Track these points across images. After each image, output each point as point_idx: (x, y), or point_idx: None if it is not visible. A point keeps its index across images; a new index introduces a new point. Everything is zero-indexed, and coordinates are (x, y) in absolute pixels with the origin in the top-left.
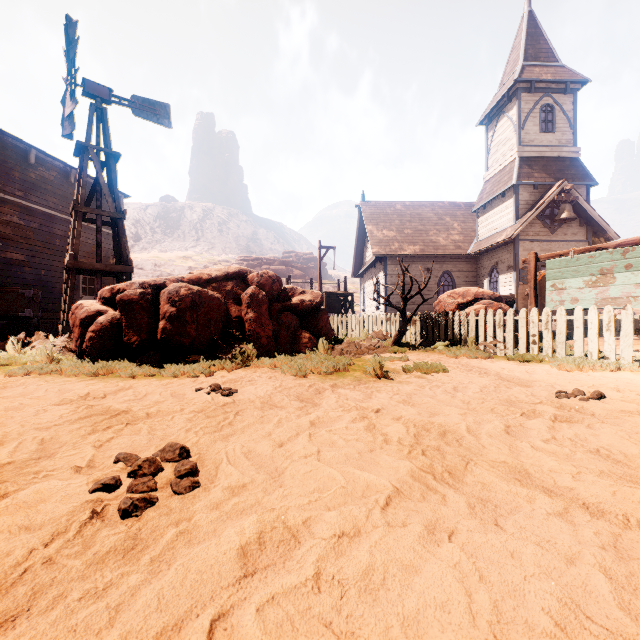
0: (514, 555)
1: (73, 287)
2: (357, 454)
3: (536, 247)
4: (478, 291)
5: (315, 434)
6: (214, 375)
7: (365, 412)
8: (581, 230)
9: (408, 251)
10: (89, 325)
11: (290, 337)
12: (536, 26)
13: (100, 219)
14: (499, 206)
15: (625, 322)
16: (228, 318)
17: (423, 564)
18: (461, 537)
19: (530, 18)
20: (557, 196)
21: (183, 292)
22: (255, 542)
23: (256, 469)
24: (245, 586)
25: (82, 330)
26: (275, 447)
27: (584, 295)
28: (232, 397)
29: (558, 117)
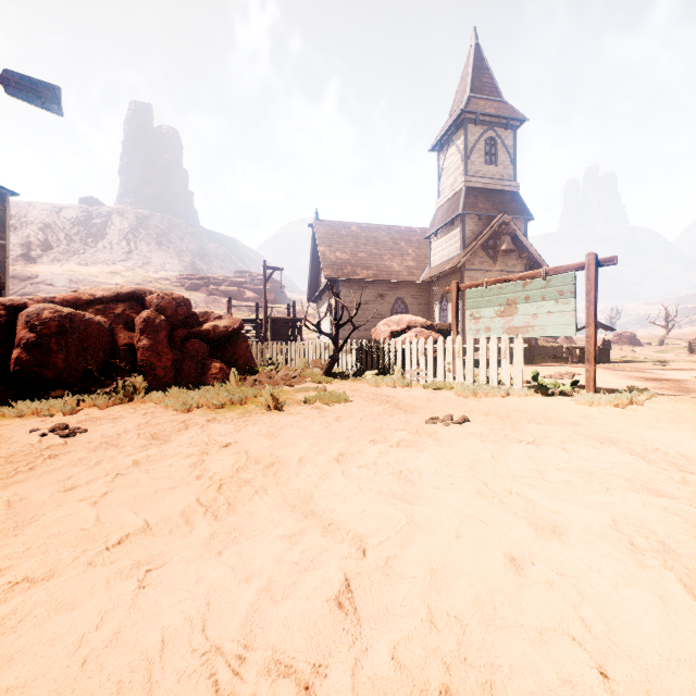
0: (200, 580)
1: None
2: (152, 493)
3: (481, 276)
4: (411, 319)
5: (128, 474)
6: (78, 413)
7: (208, 447)
8: (520, 262)
9: (361, 276)
10: None
11: (196, 367)
12: (482, 60)
13: None
14: (448, 234)
15: (517, 350)
16: (115, 346)
17: (87, 601)
18: (167, 568)
19: (477, 51)
20: (498, 228)
21: (47, 315)
22: None
23: (5, 519)
24: None
25: None
26: (56, 492)
27: (495, 324)
28: (72, 438)
29: (501, 151)
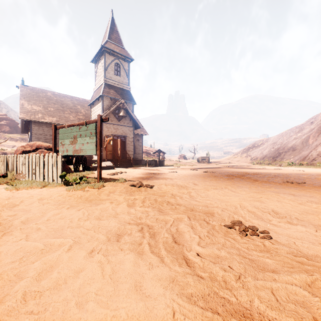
0: None
1: None
2: None
3: (112, 127)
4: (39, 144)
5: None
6: None
7: None
8: (131, 122)
9: (47, 120)
10: None
11: None
12: (115, 26)
13: None
14: (97, 104)
15: (59, 162)
16: None
17: None
18: None
19: (113, 21)
20: (119, 105)
21: None
22: None
23: None
24: None
25: None
26: None
27: (70, 148)
28: None
29: (122, 70)
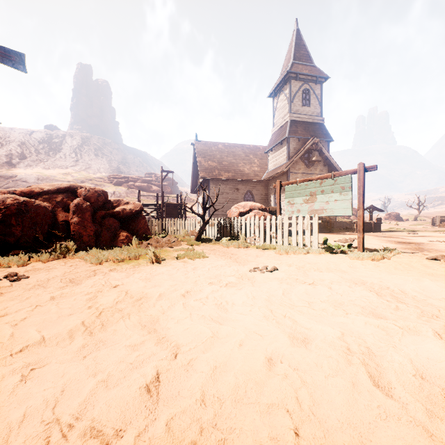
0: (64, 375)
1: None
2: (56, 318)
3: (300, 177)
4: (252, 204)
5: (45, 306)
6: (28, 265)
7: (103, 288)
8: (325, 168)
9: (224, 176)
10: None
11: (110, 235)
12: (301, 39)
13: None
14: (279, 150)
15: (315, 224)
16: (55, 222)
17: None
18: (46, 367)
19: (298, 33)
20: (310, 146)
21: (9, 202)
22: None
23: None
24: None
25: None
26: None
27: (303, 208)
28: (18, 282)
29: (312, 97)
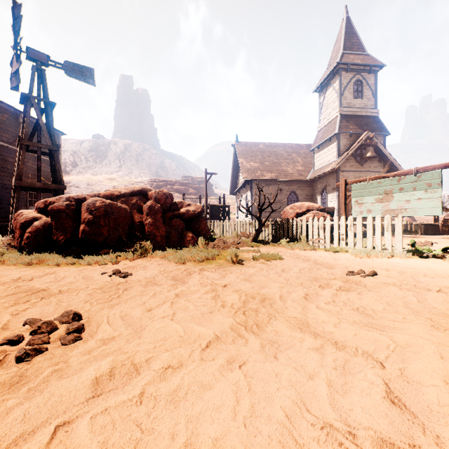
0: (278, 375)
1: (18, 200)
2: (200, 315)
3: (351, 175)
4: (309, 205)
5: (176, 302)
6: (119, 263)
7: (215, 287)
8: (380, 164)
9: (267, 177)
10: (27, 228)
11: (178, 236)
12: (351, 27)
13: (40, 150)
14: (327, 147)
15: (397, 225)
16: (133, 223)
17: (216, 383)
18: (249, 365)
19: (347, 21)
20: (364, 141)
21: (98, 204)
22: (107, 374)
23: (126, 327)
24: (91, 403)
25: (22, 231)
26: (144, 311)
27: (375, 208)
28: (127, 278)
29: (365, 89)
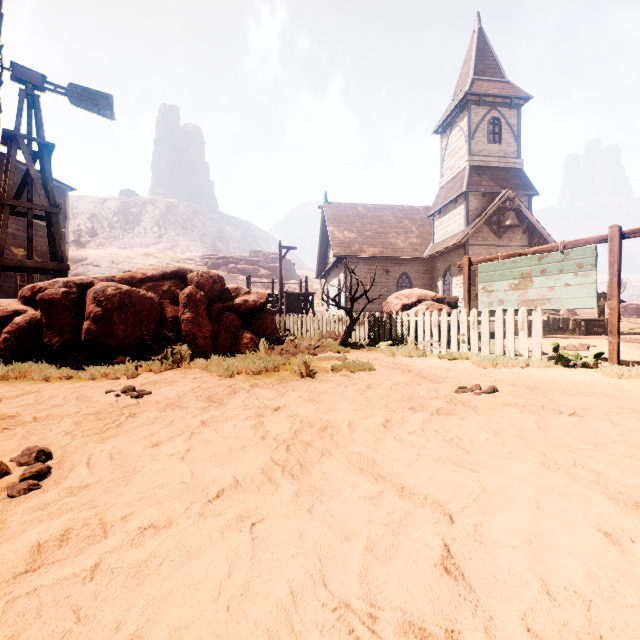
0: (302, 536)
1: None
2: (227, 451)
3: (484, 251)
4: (422, 293)
5: (200, 433)
6: (138, 377)
7: (262, 410)
8: (524, 236)
9: (368, 253)
10: (5, 326)
11: (230, 337)
12: (485, 43)
13: (31, 213)
14: (452, 211)
15: (536, 322)
16: (163, 318)
17: (210, 549)
18: (267, 523)
19: (480, 35)
20: (502, 204)
21: (110, 291)
22: (56, 539)
23: (113, 469)
24: (19, 581)
25: None
26: (147, 447)
27: (509, 297)
28: (141, 399)
29: (504, 130)
